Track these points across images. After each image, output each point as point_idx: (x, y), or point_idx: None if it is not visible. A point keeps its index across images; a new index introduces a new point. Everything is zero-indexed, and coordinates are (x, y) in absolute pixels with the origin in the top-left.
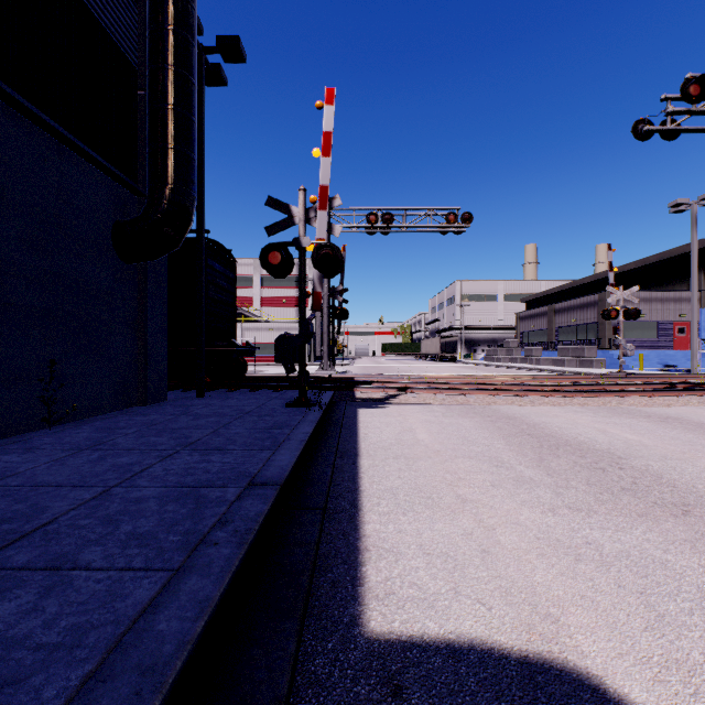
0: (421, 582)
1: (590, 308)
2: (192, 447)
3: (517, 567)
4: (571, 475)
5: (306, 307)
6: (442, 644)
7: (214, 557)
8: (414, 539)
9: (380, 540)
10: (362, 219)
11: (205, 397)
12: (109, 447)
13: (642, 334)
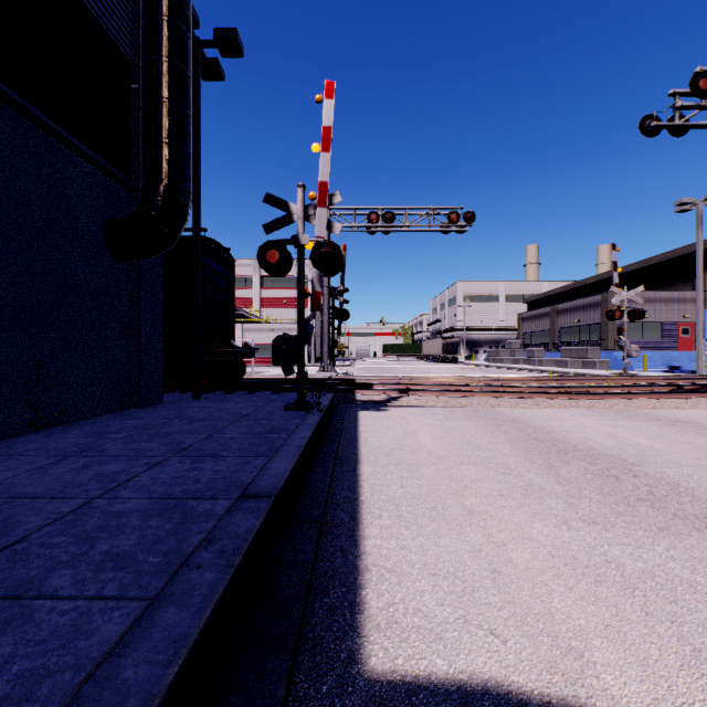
0: (427, 608)
1: (594, 309)
2: (183, 454)
3: (532, 591)
4: (583, 483)
5: (307, 308)
6: (452, 687)
7: (196, 584)
8: (419, 556)
9: (381, 558)
10: (363, 218)
11: (202, 399)
12: (96, 454)
13: (646, 335)
